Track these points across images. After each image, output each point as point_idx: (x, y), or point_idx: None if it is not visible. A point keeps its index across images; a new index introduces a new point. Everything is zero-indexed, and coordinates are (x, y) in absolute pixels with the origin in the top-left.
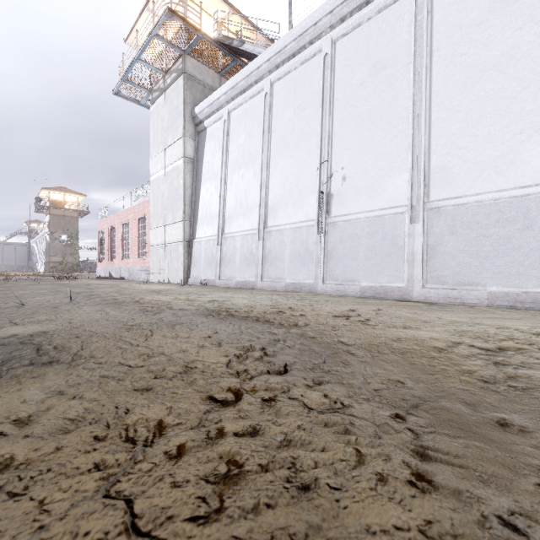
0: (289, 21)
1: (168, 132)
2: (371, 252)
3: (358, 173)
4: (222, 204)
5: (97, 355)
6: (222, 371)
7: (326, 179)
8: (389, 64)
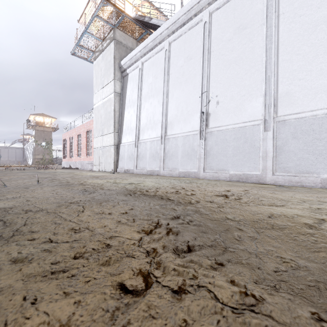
0: (181, 2)
1: (104, 77)
2: (236, 151)
3: (227, 99)
4: (138, 121)
5: (34, 230)
6: (134, 250)
7: (206, 103)
8: (248, 26)
